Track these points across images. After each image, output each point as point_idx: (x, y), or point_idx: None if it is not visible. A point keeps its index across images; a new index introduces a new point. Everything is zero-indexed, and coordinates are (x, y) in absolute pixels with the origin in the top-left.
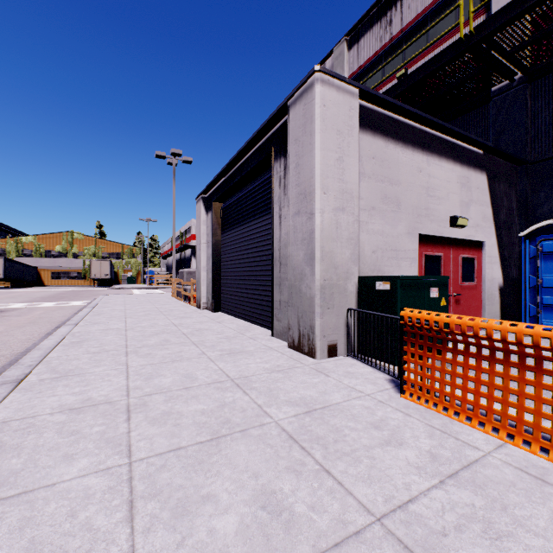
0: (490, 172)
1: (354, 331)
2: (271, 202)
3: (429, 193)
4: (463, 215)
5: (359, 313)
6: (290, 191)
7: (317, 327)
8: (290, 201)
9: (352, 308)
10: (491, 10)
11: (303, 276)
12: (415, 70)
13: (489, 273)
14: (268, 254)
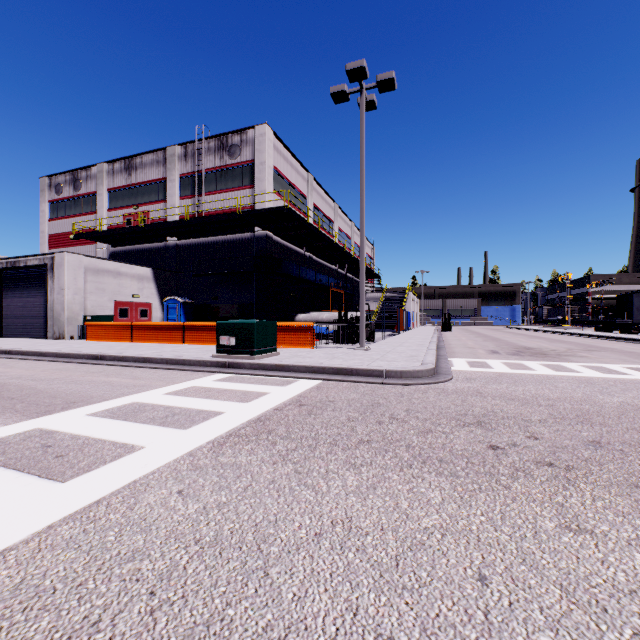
0: (156, 276)
1: (80, 331)
2: (47, 285)
3: (121, 286)
4: (140, 293)
5: (83, 326)
6: (56, 285)
7: (66, 331)
8: (56, 289)
9: (80, 325)
10: (168, 204)
11: (61, 315)
12: (127, 227)
13: (156, 315)
14: (44, 305)
